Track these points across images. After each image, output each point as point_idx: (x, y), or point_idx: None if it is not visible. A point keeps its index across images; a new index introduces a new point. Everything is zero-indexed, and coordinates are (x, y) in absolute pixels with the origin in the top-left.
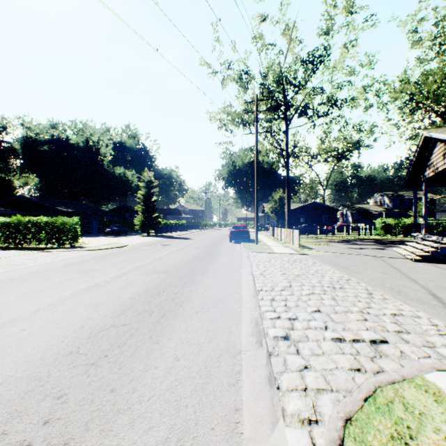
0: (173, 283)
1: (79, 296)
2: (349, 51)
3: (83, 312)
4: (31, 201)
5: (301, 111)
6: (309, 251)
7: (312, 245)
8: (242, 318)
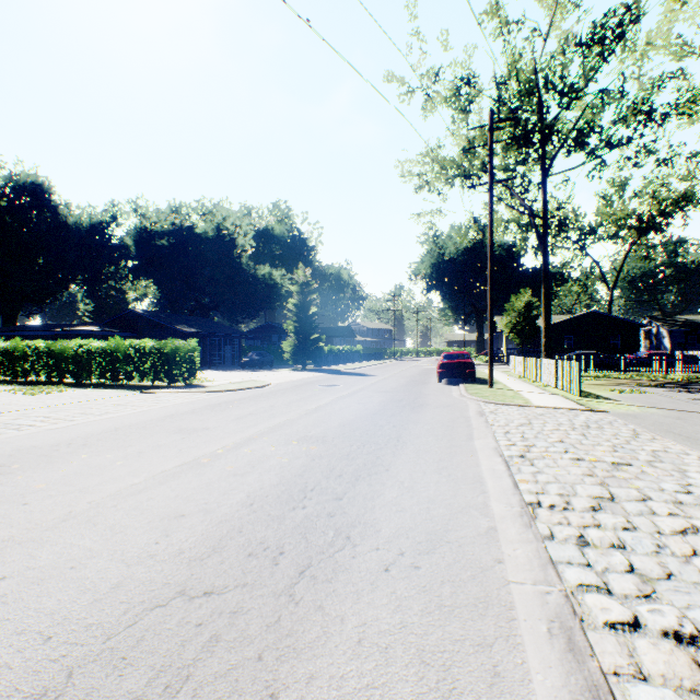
0: (334, 468)
1: (152, 489)
2: (686, 2)
3: (139, 536)
4: (143, 318)
5: (575, 138)
6: (607, 405)
7: (605, 392)
8: (515, 609)
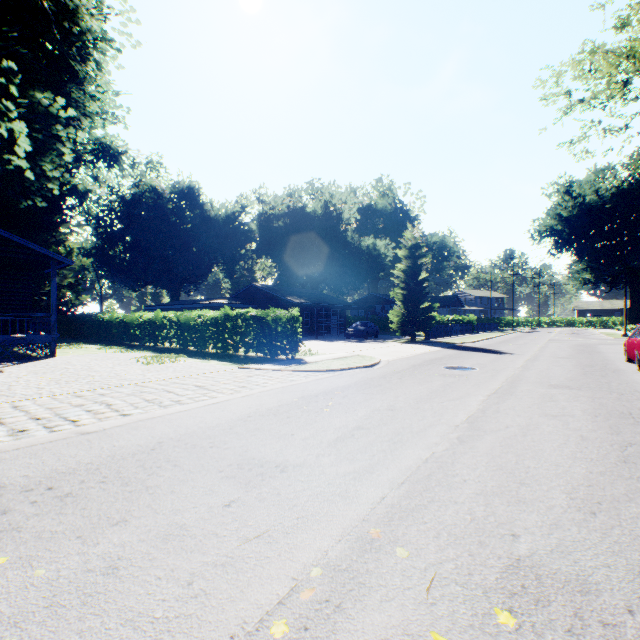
0: None
1: None
2: None
3: None
4: (261, 291)
5: None
6: None
7: None
8: None
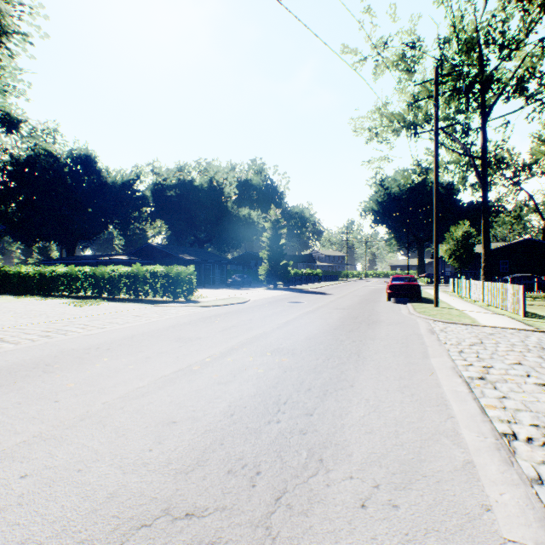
0: (303, 381)
1: (152, 393)
2: None
3: (137, 441)
4: (157, 250)
5: (515, 84)
6: None
7: None
8: None
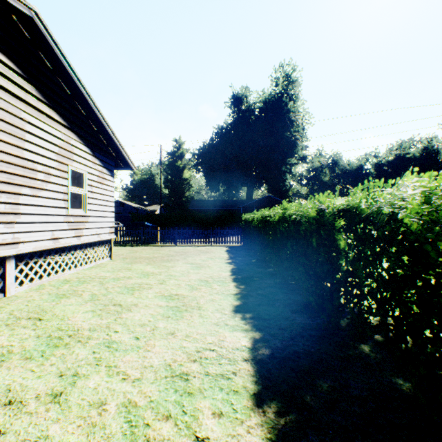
0: None
1: None
2: None
3: None
4: None
5: None
6: None
7: None
8: None
